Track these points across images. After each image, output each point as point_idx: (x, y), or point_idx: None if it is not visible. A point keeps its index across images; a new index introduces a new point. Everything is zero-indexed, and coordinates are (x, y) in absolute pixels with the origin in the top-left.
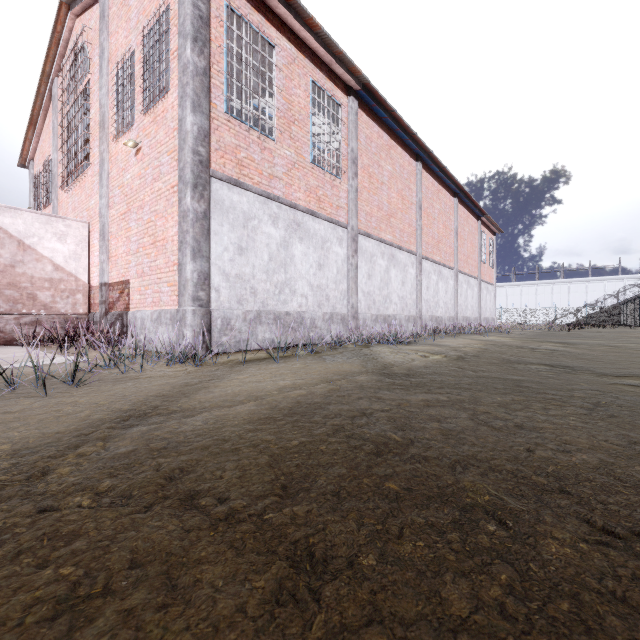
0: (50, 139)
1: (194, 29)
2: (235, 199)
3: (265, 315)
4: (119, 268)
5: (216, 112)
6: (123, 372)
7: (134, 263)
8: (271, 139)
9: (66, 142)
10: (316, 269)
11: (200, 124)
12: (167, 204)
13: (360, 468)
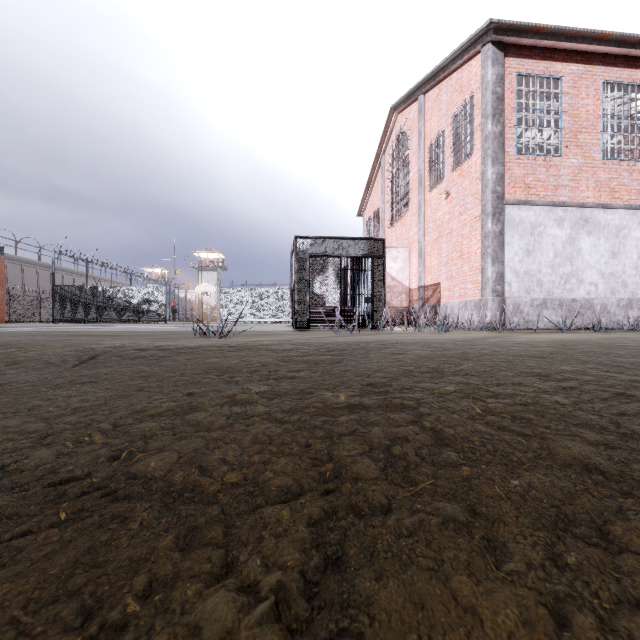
0: (378, 195)
1: (493, 109)
2: (523, 215)
3: (550, 302)
4: (432, 275)
5: (508, 157)
6: (458, 332)
7: (444, 271)
8: (556, 156)
9: (392, 197)
10: (608, 258)
11: (497, 171)
12: (471, 229)
13: (605, 346)
